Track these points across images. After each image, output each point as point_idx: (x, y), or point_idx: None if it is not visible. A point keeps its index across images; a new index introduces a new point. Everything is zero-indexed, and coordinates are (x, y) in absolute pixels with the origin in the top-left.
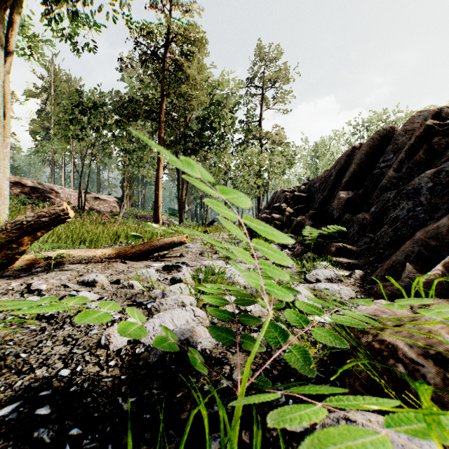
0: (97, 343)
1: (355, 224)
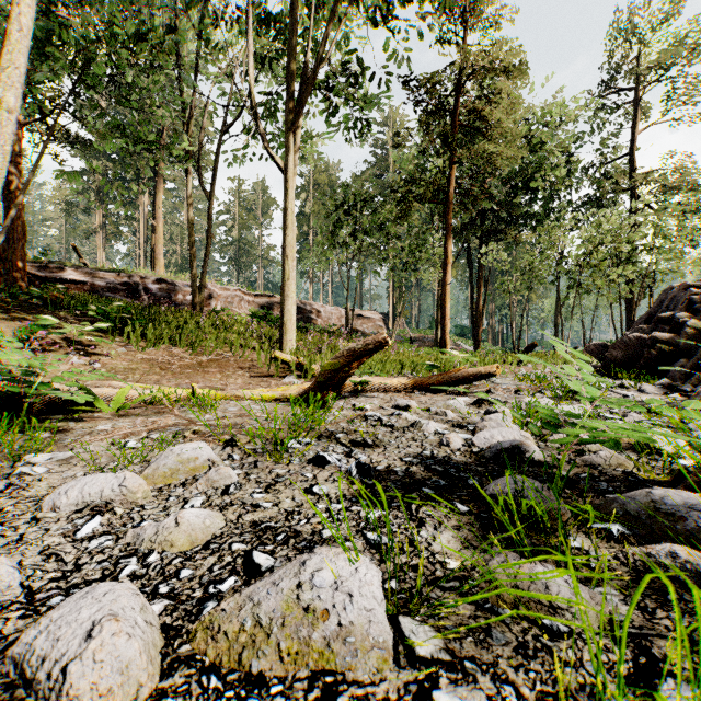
0: (438, 444)
1: None
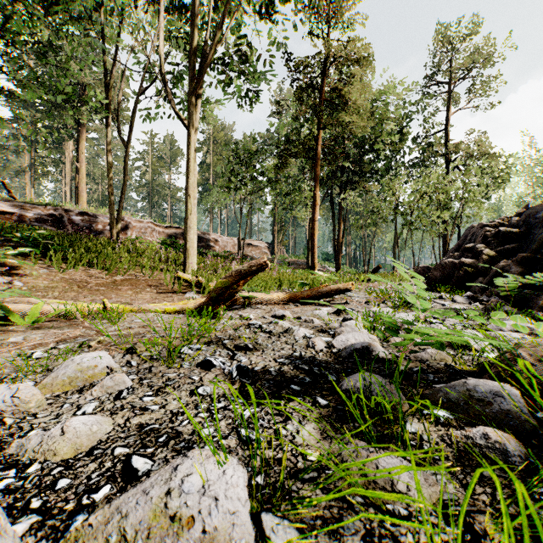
0: (305, 346)
1: None
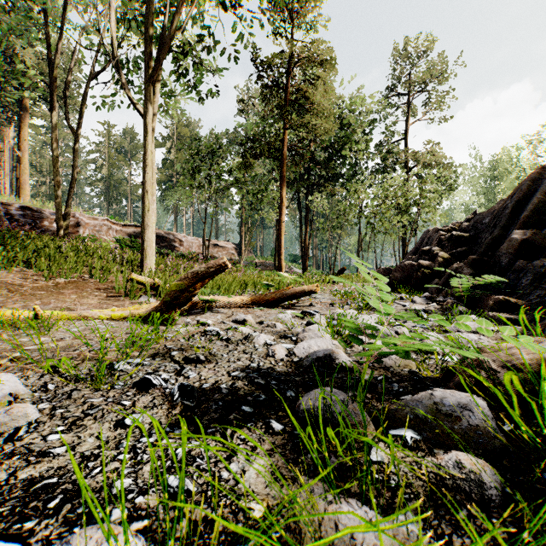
0: (265, 355)
1: (528, 273)
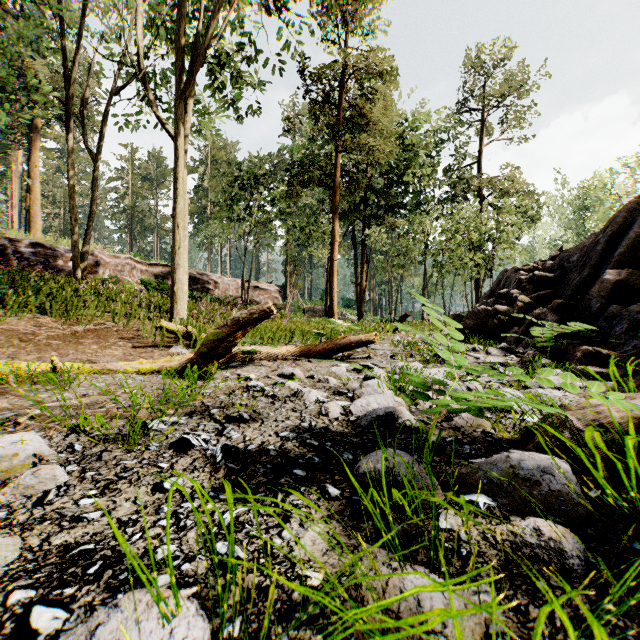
0: (317, 413)
1: (623, 320)
